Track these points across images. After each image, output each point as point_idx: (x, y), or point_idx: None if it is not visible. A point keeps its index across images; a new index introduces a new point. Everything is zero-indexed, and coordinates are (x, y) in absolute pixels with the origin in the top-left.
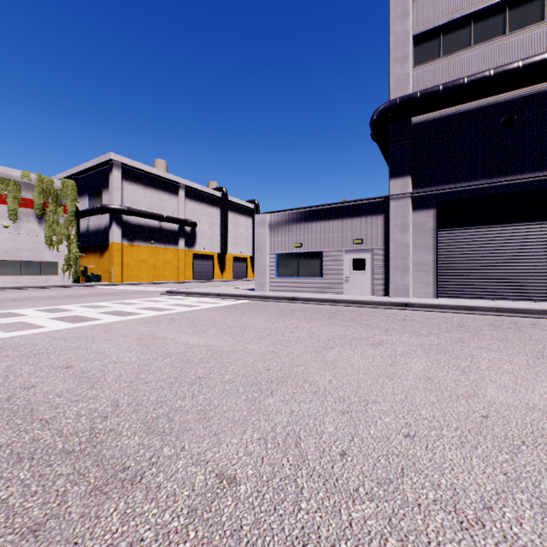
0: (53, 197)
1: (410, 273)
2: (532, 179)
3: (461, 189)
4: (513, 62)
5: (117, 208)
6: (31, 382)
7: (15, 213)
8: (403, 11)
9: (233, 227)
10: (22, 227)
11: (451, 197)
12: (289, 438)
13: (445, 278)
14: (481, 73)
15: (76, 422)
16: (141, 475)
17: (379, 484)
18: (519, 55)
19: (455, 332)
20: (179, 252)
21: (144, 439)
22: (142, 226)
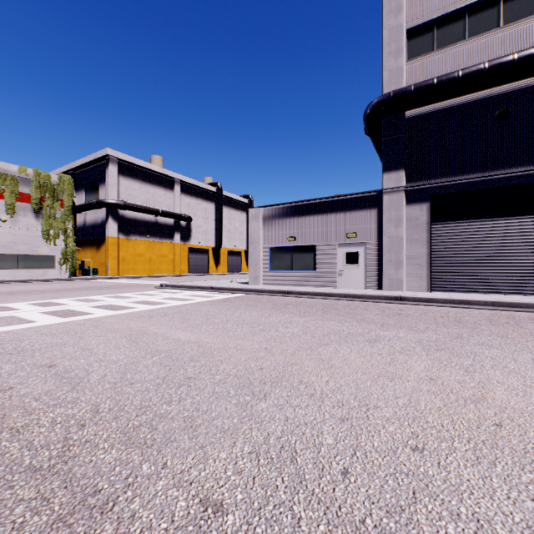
0: (50, 192)
1: (404, 267)
2: (526, 173)
3: (455, 182)
4: (508, 55)
5: (113, 203)
6: (9, 383)
7: (13, 207)
8: (397, 5)
9: (228, 222)
10: (19, 221)
11: (445, 190)
12: (284, 452)
13: (439, 271)
14: (476, 65)
15: (49, 431)
16: (114, 501)
17: (388, 513)
18: (513, 47)
19: (452, 327)
20: (175, 246)
21: (122, 453)
22: (138, 221)
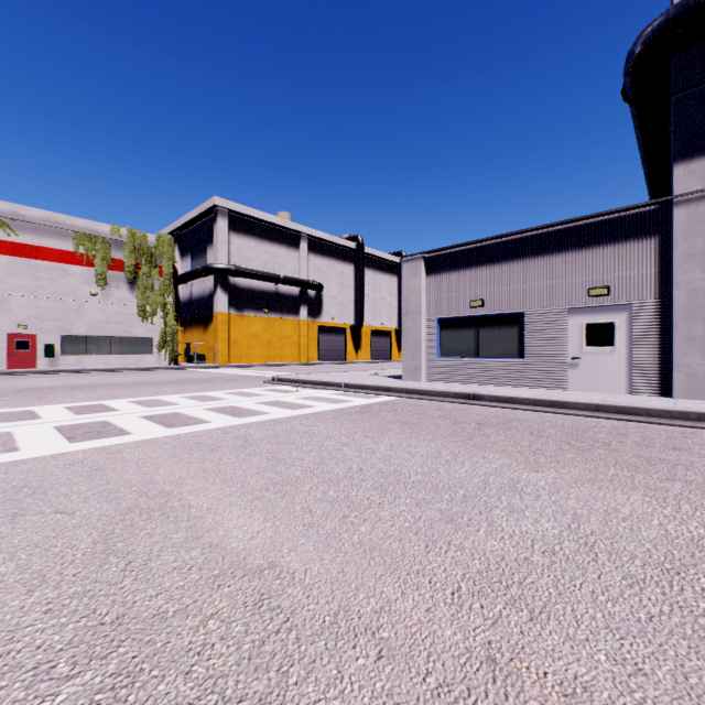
0: (147, 257)
1: None
2: None
3: None
4: None
5: (222, 268)
6: None
7: (104, 277)
8: None
9: (372, 290)
10: (112, 295)
11: None
12: None
13: None
14: None
15: None
16: None
17: None
18: None
19: None
20: (301, 324)
21: None
22: (253, 291)
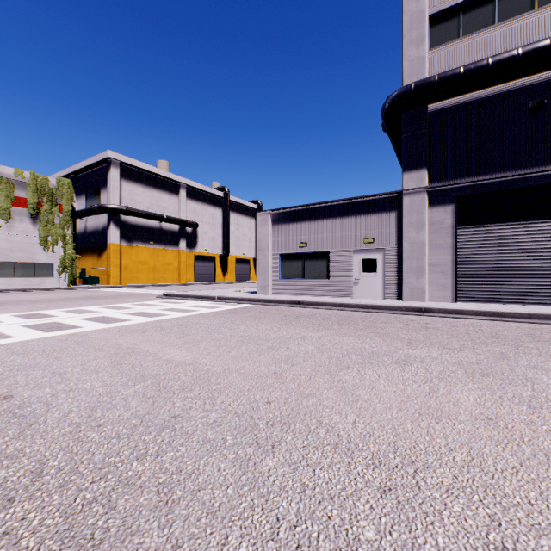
0: (48, 196)
1: (426, 275)
2: None
3: (484, 182)
4: (544, 39)
5: (115, 208)
6: None
7: (8, 212)
8: None
9: (236, 228)
10: (15, 227)
11: (472, 191)
12: None
13: (465, 280)
14: (508, 52)
15: None
16: None
17: None
18: (549, 32)
19: (491, 344)
20: (180, 253)
21: None
22: (141, 227)
